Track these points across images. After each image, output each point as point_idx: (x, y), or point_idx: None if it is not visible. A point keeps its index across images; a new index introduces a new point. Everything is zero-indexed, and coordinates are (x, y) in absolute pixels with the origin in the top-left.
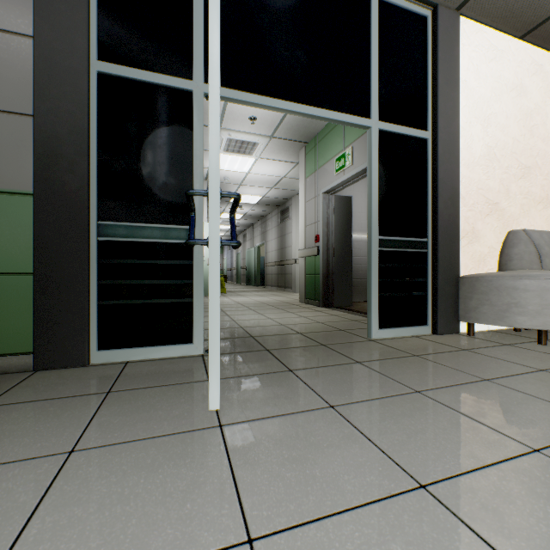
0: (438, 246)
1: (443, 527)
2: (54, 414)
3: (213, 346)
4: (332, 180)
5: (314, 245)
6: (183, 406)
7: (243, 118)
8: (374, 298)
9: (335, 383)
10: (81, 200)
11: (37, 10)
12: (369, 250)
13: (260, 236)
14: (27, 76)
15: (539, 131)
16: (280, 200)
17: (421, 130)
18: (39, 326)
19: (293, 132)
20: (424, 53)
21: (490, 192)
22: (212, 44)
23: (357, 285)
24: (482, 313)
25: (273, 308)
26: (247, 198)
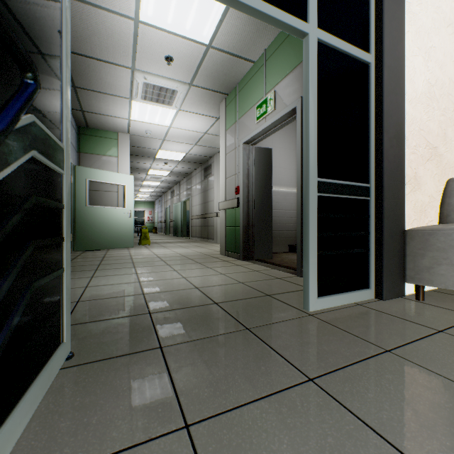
0: (384, 192)
1: None
2: None
3: None
4: (252, 129)
5: (234, 197)
6: None
7: (158, 57)
8: (312, 258)
9: None
10: None
11: None
12: (305, 195)
13: (186, 192)
14: None
15: None
16: (203, 158)
17: (363, 52)
18: None
19: (213, 80)
20: None
21: (430, 134)
22: None
23: (275, 237)
24: (439, 274)
25: (191, 263)
26: (171, 155)
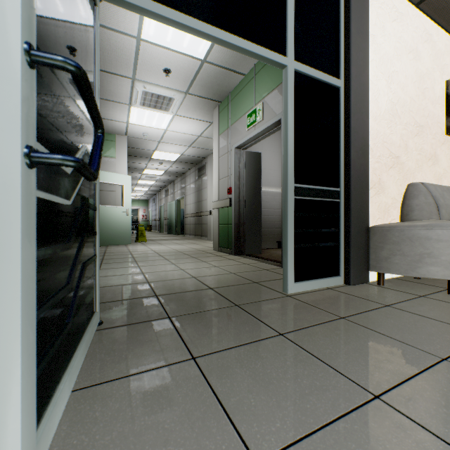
0: (351, 195)
1: None
2: None
3: (2, 384)
4: (243, 136)
5: (226, 197)
6: None
7: (157, 69)
8: (290, 250)
9: (257, 386)
10: None
11: None
12: (284, 198)
13: (180, 191)
14: None
15: (429, 94)
16: (197, 159)
17: (334, 78)
18: None
19: (207, 90)
20: (337, 1)
21: (393, 145)
22: None
23: (264, 234)
24: (394, 263)
25: (188, 257)
26: (166, 156)
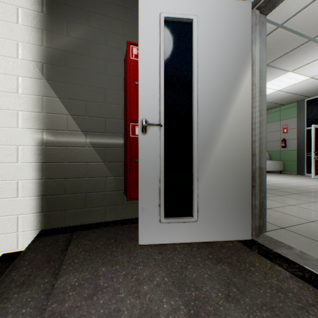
0: None
1: (315, 180)
2: (295, 176)
3: (312, 170)
4: None
5: None
6: (309, 177)
7: None
8: None
9: None
10: (303, 150)
11: (296, 124)
12: None
13: None
14: (295, 134)
15: None
16: None
17: None
18: (297, 168)
19: None
20: None
21: None
22: (311, 135)
23: None
24: None
25: None
26: None
